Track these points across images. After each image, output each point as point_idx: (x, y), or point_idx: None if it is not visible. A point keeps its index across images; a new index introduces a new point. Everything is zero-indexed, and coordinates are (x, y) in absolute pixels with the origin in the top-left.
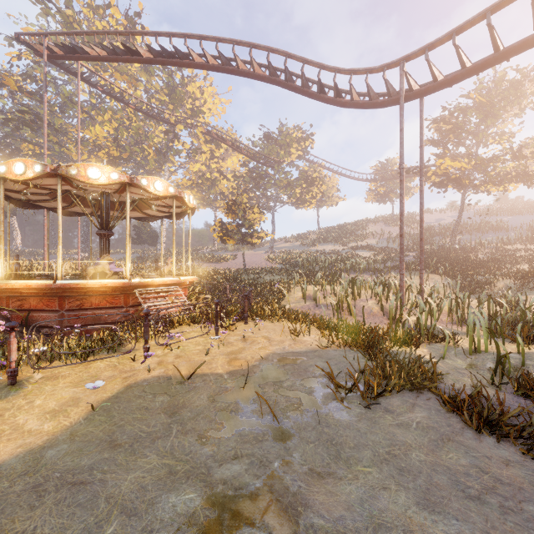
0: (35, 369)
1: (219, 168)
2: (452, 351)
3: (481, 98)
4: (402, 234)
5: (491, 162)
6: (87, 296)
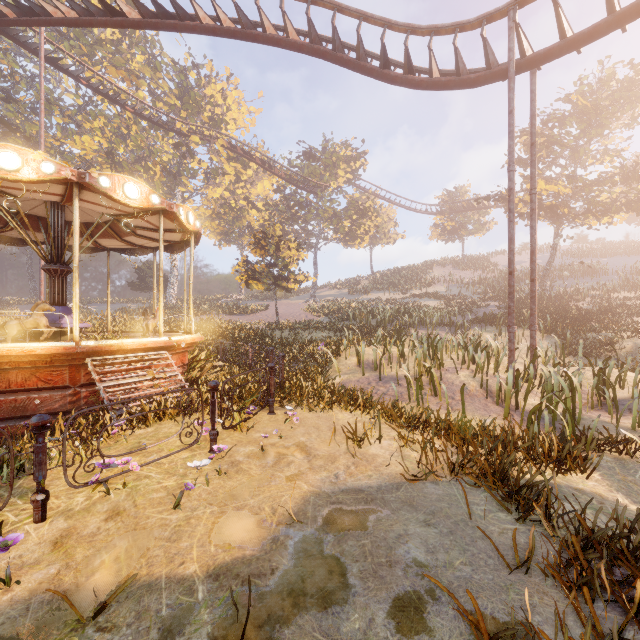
0: None
1: (246, 195)
2: (638, 473)
3: (584, 101)
4: (512, 270)
5: (594, 185)
6: None
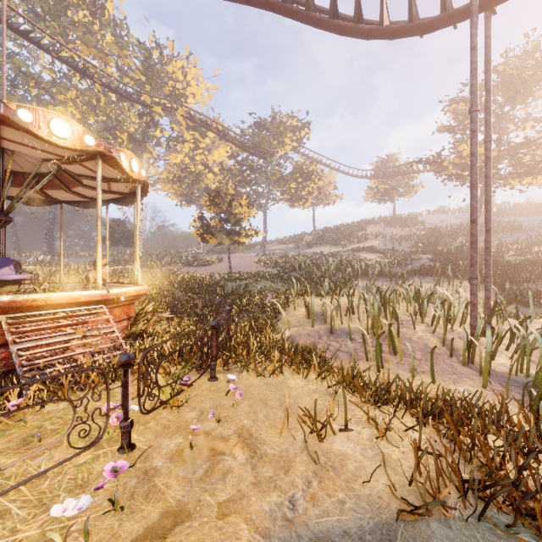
0: None
1: (204, 161)
2: None
3: (512, 70)
4: (475, 218)
5: (519, 149)
6: None
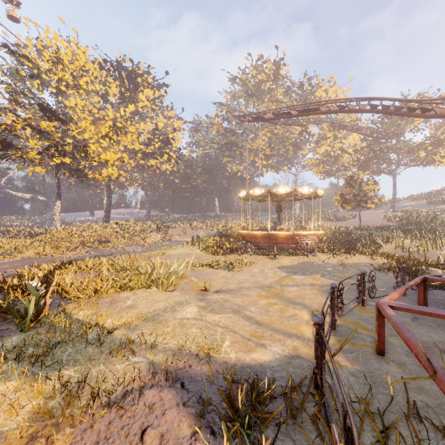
0: (279, 255)
1: (340, 147)
2: None
3: None
4: None
5: None
6: (277, 238)
